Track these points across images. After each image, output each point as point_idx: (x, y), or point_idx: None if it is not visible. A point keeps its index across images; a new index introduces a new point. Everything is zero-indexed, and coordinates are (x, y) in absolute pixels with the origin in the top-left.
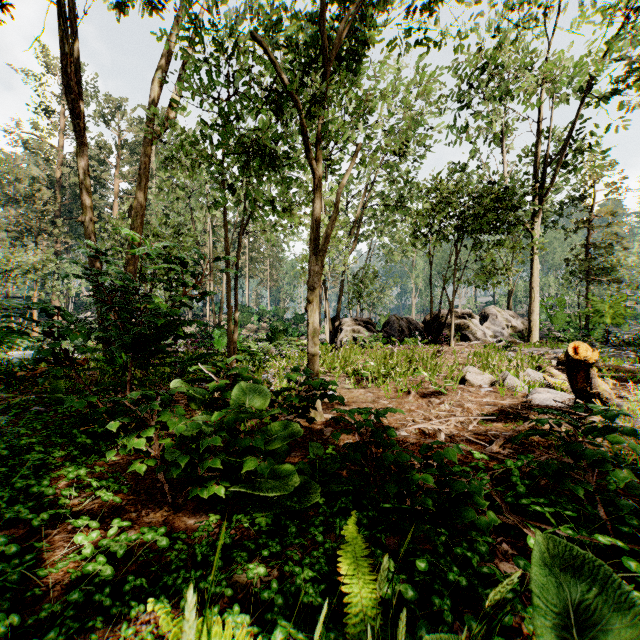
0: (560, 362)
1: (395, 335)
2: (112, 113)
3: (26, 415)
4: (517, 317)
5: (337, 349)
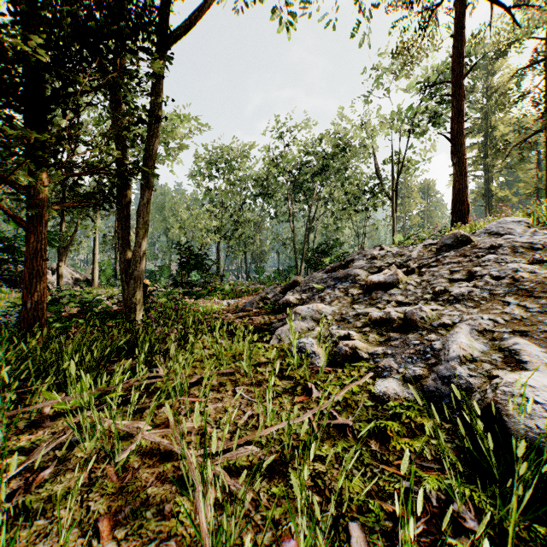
0: None
1: None
2: None
3: None
4: (77, 271)
5: None
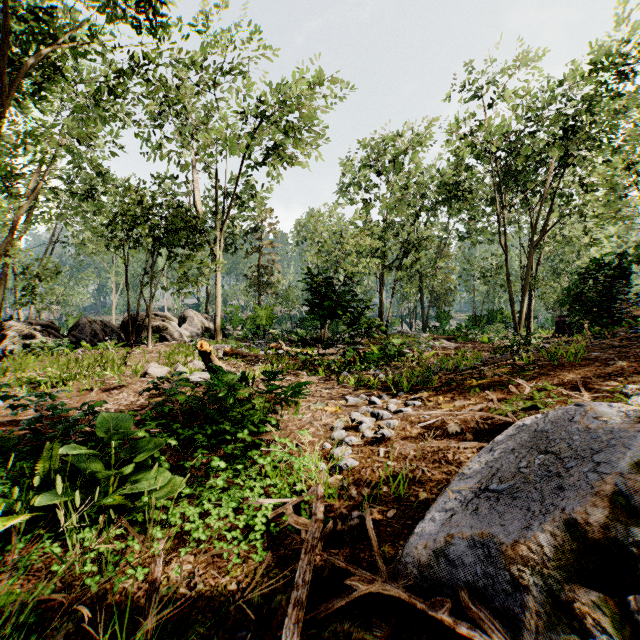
0: (226, 354)
1: (87, 339)
2: None
3: None
4: (211, 319)
5: None
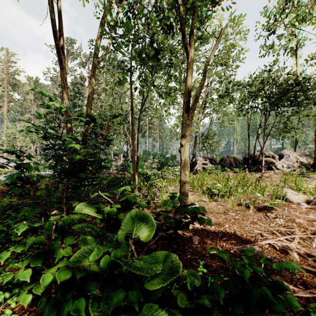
0: None
1: (227, 166)
2: (86, 62)
3: (19, 212)
4: (302, 156)
5: (194, 174)
